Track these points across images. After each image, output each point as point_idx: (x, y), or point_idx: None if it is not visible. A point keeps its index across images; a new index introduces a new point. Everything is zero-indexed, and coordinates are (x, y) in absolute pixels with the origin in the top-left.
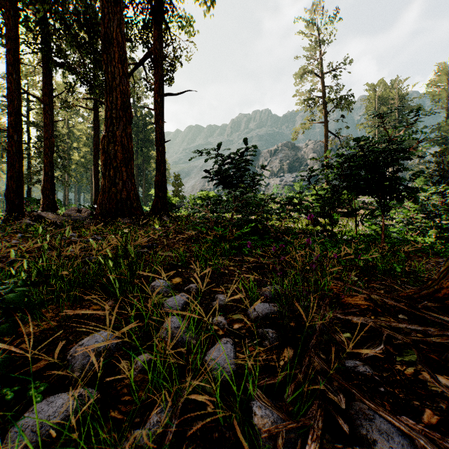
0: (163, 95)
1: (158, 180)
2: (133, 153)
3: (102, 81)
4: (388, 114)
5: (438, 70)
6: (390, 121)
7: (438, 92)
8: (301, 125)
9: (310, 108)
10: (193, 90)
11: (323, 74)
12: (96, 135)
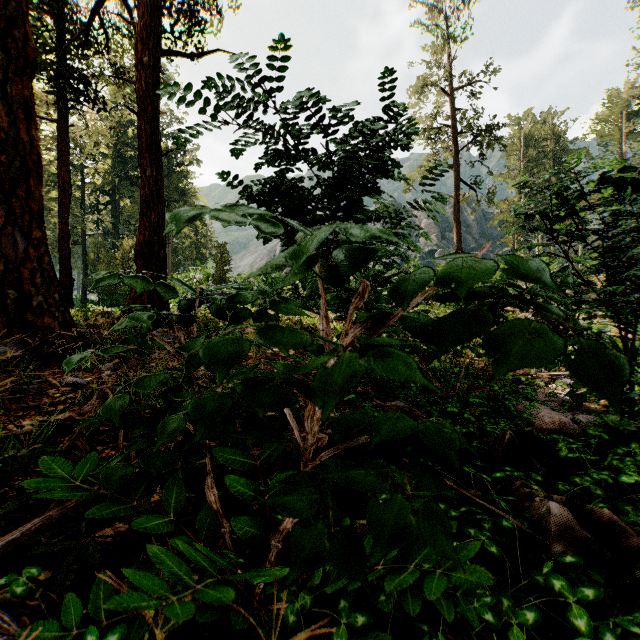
0: (157, 52)
1: (144, 241)
2: (40, 159)
3: (71, 67)
4: (539, 161)
5: (608, 99)
6: (543, 170)
7: (608, 131)
8: (418, 169)
9: (432, 142)
10: (228, 52)
11: (451, 90)
12: (64, 167)
